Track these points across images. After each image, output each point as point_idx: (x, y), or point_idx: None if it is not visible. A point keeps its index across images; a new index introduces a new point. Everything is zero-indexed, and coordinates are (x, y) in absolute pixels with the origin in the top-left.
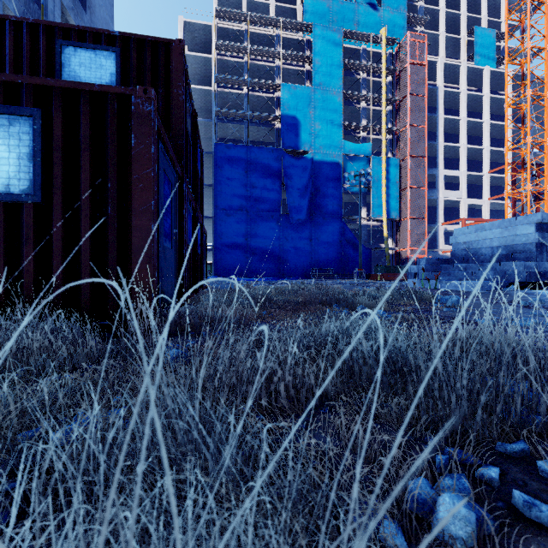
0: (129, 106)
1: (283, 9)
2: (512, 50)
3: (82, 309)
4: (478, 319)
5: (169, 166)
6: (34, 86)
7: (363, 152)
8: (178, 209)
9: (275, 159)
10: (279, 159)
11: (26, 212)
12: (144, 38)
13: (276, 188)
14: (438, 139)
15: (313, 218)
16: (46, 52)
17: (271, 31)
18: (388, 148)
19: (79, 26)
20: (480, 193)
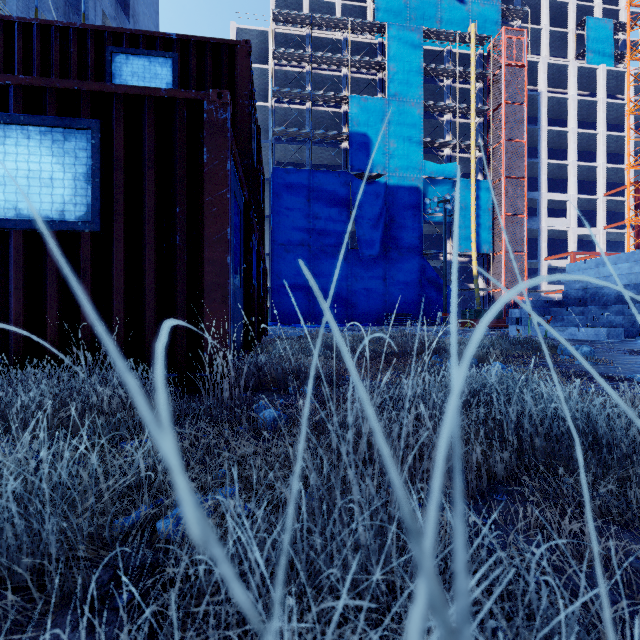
0: (201, 114)
1: (351, 8)
2: (634, 44)
3: (147, 359)
4: (631, 375)
5: (238, 189)
6: (92, 93)
7: (447, 174)
8: (245, 241)
9: (342, 185)
10: (347, 185)
11: (82, 243)
12: (204, 41)
13: (343, 219)
14: (540, 156)
15: (387, 254)
16: (95, 61)
17: (337, 34)
18: (478, 168)
19: (131, 29)
20: (593, 221)
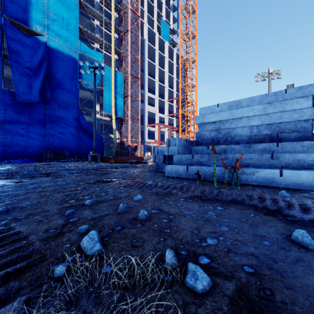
0: None
1: None
2: (174, 43)
3: None
4: None
5: None
6: None
7: (97, 58)
8: None
9: None
10: None
11: None
12: None
13: None
14: (145, 72)
15: (47, 102)
16: None
17: None
18: (115, 65)
19: None
20: (162, 112)
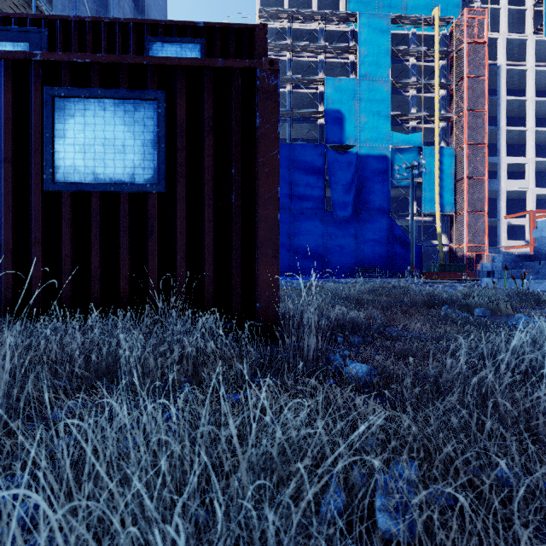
0: (253, 82)
1: (326, 2)
2: None
3: (205, 309)
4: None
5: None
6: (158, 66)
7: (413, 143)
8: None
9: (318, 156)
10: (323, 155)
11: (150, 203)
12: (227, 27)
13: (319, 185)
14: (500, 124)
15: (359, 215)
16: (136, 50)
17: (313, 25)
18: (440, 137)
19: (166, 20)
20: None
